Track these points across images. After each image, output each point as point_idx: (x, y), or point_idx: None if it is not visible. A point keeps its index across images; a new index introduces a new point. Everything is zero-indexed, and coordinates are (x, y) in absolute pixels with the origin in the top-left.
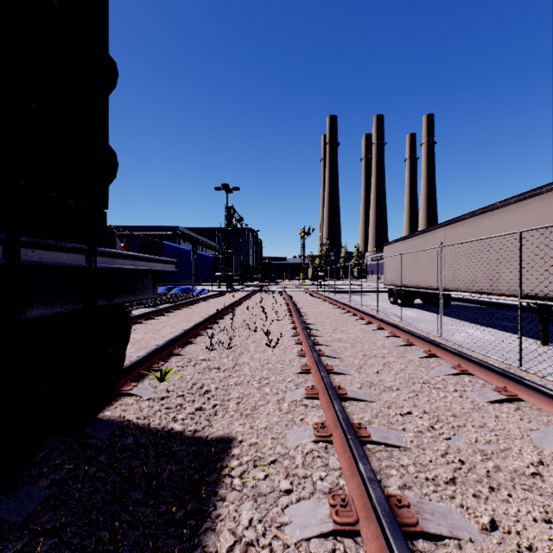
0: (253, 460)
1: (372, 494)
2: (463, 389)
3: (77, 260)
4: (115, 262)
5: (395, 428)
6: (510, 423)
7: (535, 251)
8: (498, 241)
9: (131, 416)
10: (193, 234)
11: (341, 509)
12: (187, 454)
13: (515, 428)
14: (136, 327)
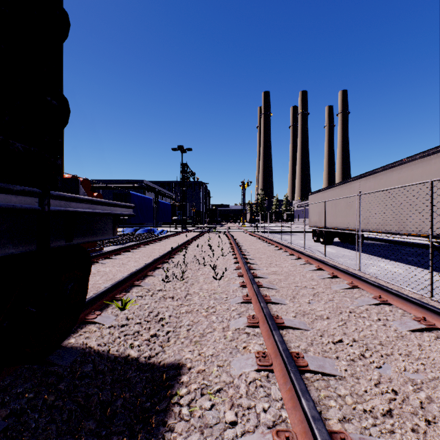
0: (200, 388)
1: (318, 437)
2: (385, 318)
3: (28, 203)
4: (71, 205)
5: (329, 356)
6: (433, 352)
7: (437, 198)
8: (405, 190)
9: (93, 344)
10: (155, 186)
11: None
12: (141, 380)
13: (439, 356)
14: (105, 262)
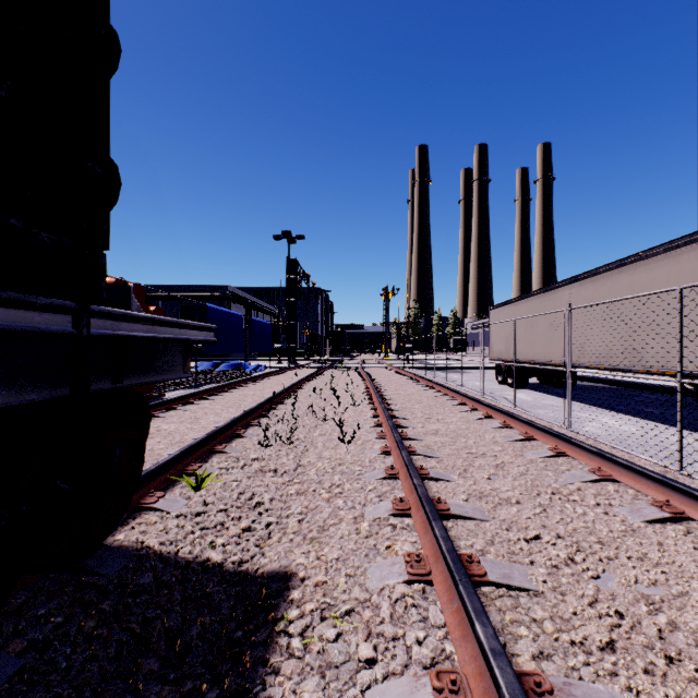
0: (320, 608)
1: (500, 679)
2: (608, 502)
3: (58, 323)
4: (121, 327)
5: (519, 560)
6: (680, 554)
7: (692, 315)
8: (641, 303)
9: (152, 542)
10: (247, 295)
11: (451, 697)
12: (228, 597)
13: (689, 561)
14: (169, 415)
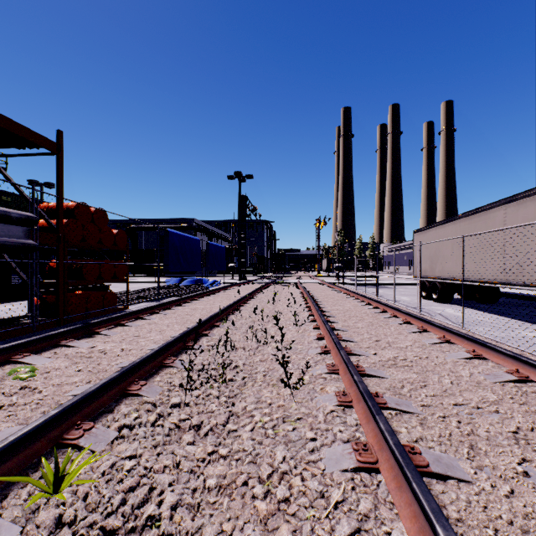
0: None
1: None
2: None
3: None
4: None
5: None
6: None
7: None
8: None
9: None
10: (209, 226)
11: None
12: None
13: None
14: (112, 332)
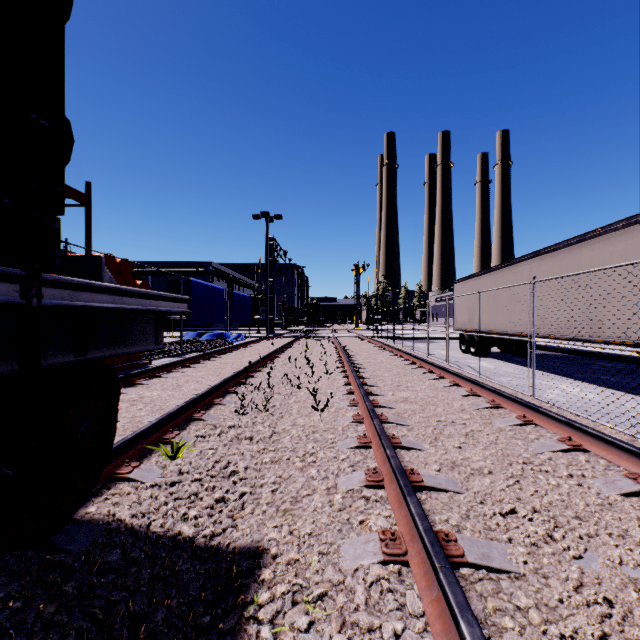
0: (292, 591)
1: None
2: (581, 473)
3: (1, 292)
4: (81, 297)
5: (496, 537)
6: None
7: None
8: (600, 276)
9: (124, 514)
10: (229, 271)
11: None
12: (197, 576)
13: None
14: (152, 382)
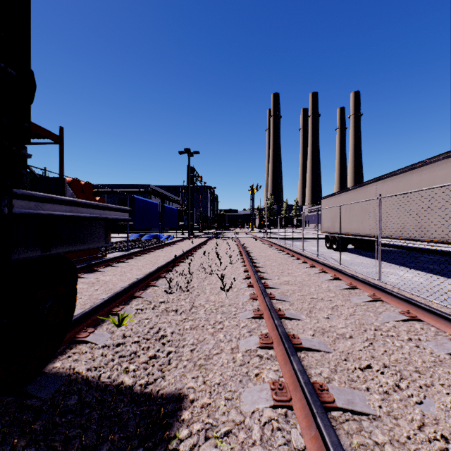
0: (205, 428)
1: None
2: (417, 337)
3: None
4: (45, 207)
5: (357, 387)
6: None
7: None
8: (426, 194)
9: (81, 368)
10: (162, 191)
11: None
12: (134, 416)
13: None
14: (106, 270)
